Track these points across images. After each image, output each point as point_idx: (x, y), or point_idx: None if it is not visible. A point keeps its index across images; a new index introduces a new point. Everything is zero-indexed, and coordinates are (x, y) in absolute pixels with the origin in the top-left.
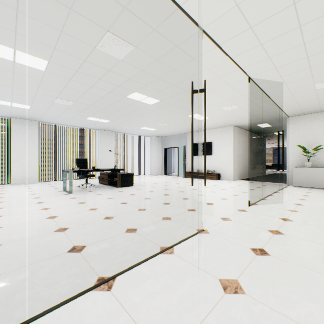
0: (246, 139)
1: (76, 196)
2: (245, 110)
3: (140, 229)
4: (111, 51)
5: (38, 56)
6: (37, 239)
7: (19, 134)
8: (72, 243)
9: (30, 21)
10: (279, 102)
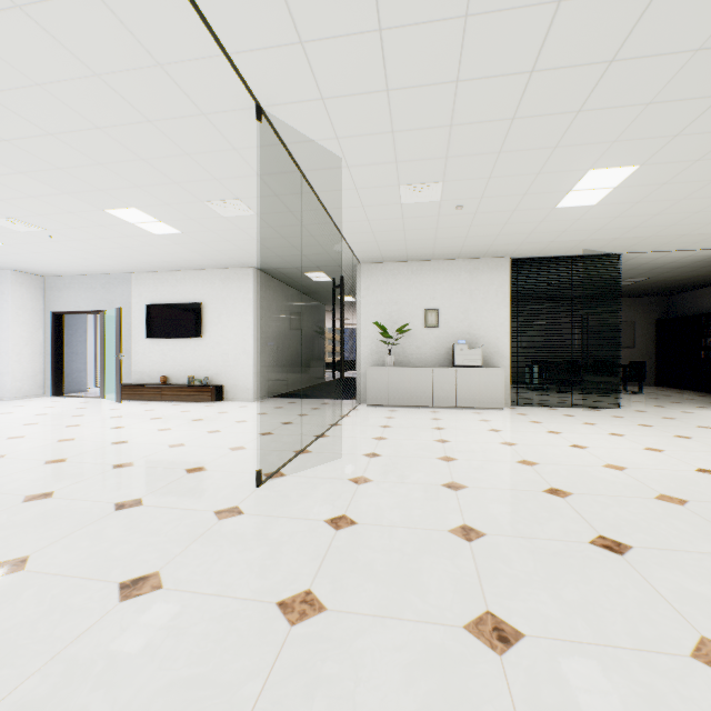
0: (285, 305)
1: None
2: (273, 225)
3: None
4: None
5: None
6: None
7: None
8: None
9: None
10: (340, 219)
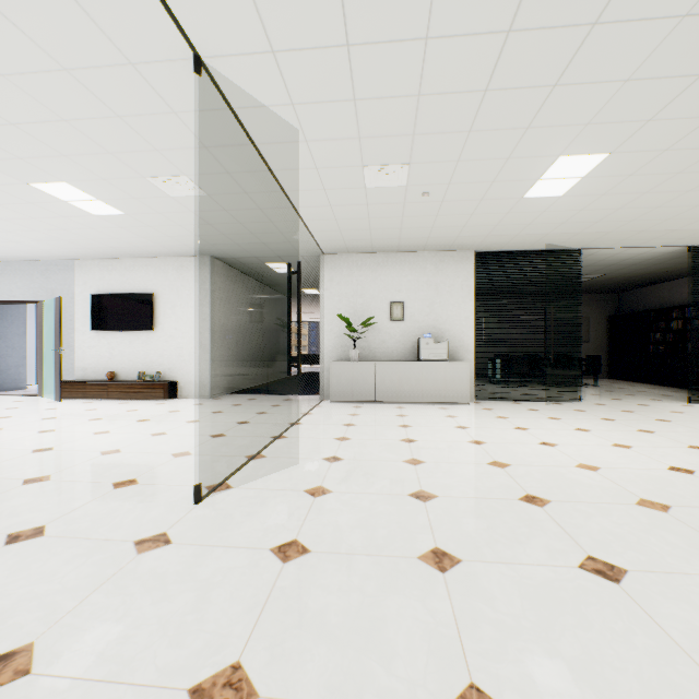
0: (247, 297)
1: None
2: (228, 209)
3: None
4: None
5: None
6: None
7: None
8: None
9: None
10: (301, 203)
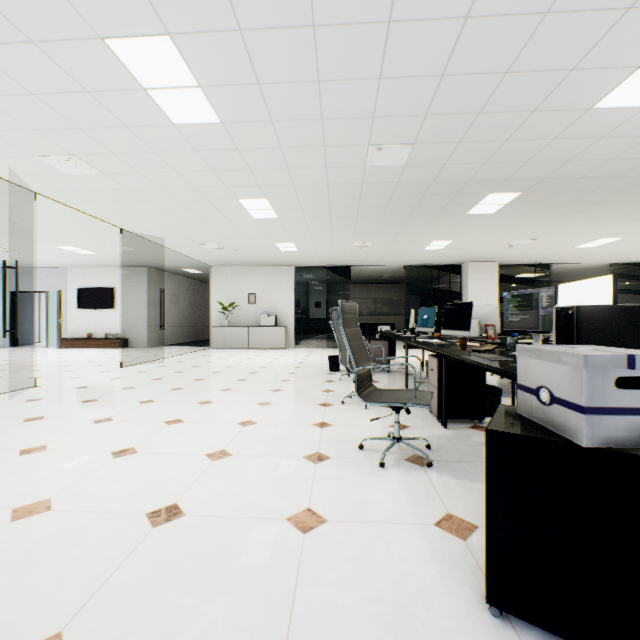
0: (174, 288)
1: None
2: (148, 253)
3: None
4: None
5: None
6: None
7: None
8: None
9: None
10: (182, 252)
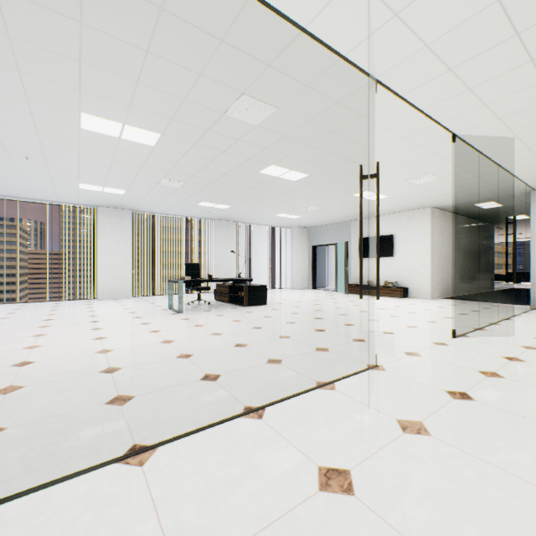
0: (455, 230)
1: (188, 317)
2: (451, 182)
3: (286, 360)
4: (244, 116)
5: (150, 129)
6: (159, 364)
7: (108, 229)
8: (202, 371)
9: (150, 92)
10: (511, 166)
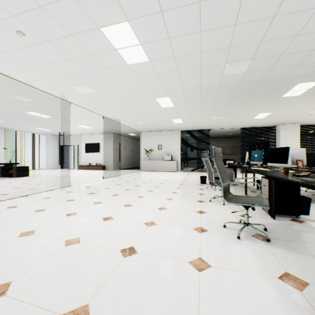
0: (124, 142)
1: None
2: (114, 127)
3: (38, 188)
4: (18, 98)
5: None
6: None
7: None
8: (0, 194)
9: None
10: (128, 125)
